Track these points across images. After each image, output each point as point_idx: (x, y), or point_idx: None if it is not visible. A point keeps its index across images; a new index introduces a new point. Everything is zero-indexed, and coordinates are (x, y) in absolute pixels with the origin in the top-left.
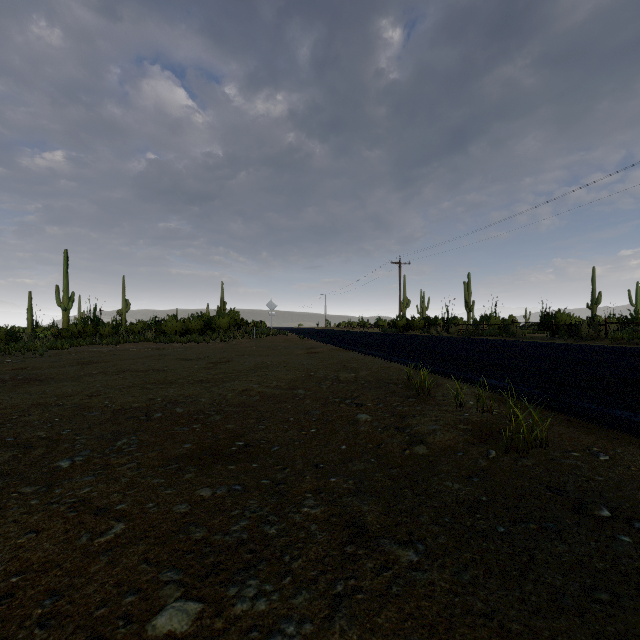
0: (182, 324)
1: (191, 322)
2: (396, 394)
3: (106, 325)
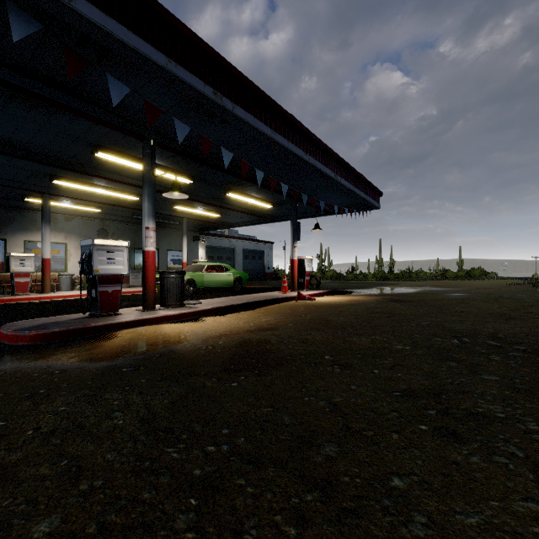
0: (453, 273)
1: (459, 272)
2: None
3: (413, 273)
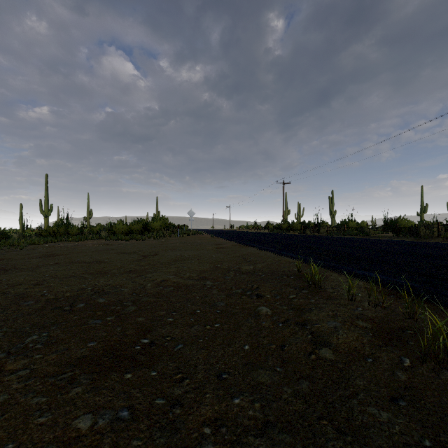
0: (127, 226)
1: (133, 225)
2: (290, 285)
3: (73, 227)
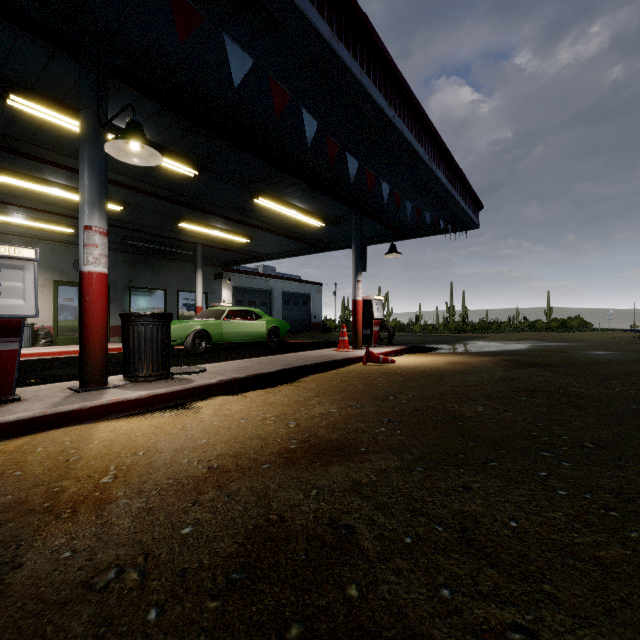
0: (545, 324)
1: (552, 323)
2: None
3: (494, 324)
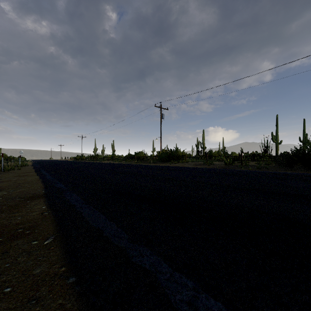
0: None
1: None
2: None
3: None
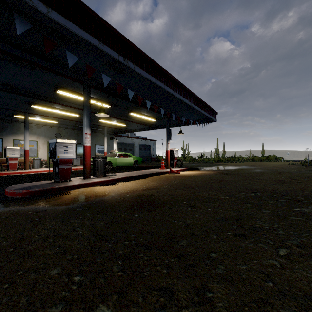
0: (259, 158)
1: (262, 158)
2: None
3: (236, 158)
